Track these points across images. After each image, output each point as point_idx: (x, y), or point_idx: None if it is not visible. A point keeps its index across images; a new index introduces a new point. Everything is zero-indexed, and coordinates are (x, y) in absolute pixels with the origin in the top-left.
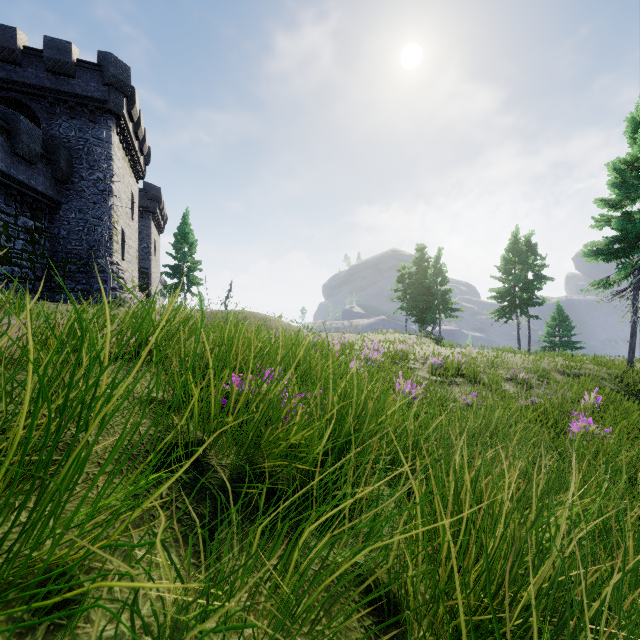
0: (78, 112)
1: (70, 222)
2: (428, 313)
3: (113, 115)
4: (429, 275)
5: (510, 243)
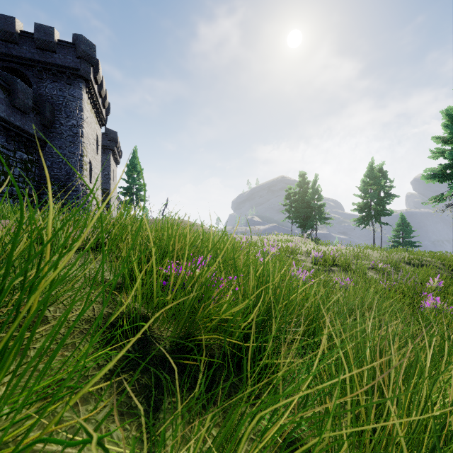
0: (59, 77)
1: (53, 155)
2: (308, 221)
3: (83, 79)
4: (309, 193)
5: (367, 170)
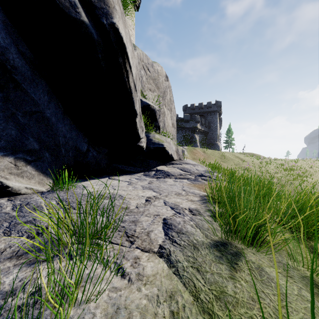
0: (211, 114)
1: (210, 136)
2: None
3: (218, 112)
4: None
5: None
